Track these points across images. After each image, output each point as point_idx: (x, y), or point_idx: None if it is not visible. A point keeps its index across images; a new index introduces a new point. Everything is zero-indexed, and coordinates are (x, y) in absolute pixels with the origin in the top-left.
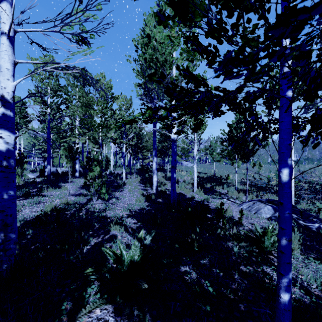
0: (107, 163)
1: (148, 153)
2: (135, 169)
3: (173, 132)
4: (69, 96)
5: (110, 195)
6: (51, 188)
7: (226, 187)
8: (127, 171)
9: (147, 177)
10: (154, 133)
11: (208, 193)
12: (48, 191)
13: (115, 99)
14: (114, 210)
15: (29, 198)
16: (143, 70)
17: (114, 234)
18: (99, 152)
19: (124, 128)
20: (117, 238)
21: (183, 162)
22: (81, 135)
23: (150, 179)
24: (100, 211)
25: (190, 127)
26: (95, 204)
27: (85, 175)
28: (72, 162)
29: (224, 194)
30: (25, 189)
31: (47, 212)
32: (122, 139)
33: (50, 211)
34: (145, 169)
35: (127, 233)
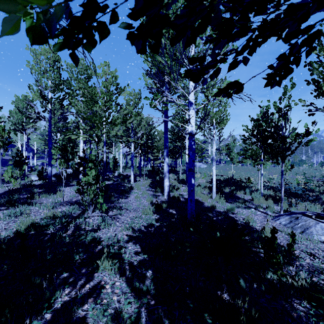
0: (115, 164)
1: (159, 154)
2: (144, 171)
3: (190, 123)
4: (72, 90)
5: (113, 203)
6: (44, 194)
7: (249, 193)
8: (137, 173)
9: (157, 179)
10: (166, 128)
11: (229, 200)
12: (40, 197)
13: (121, 91)
14: (113, 227)
15: (12, 207)
16: (152, 53)
17: (102, 278)
18: (96, 151)
19: (132, 125)
20: (105, 289)
21: (196, 163)
22: (83, 133)
23: (161, 182)
24: (93, 229)
25: (208, 121)
26: (90, 217)
27: (78, 180)
28: (66, 163)
29: (248, 202)
30: (17, 194)
31: (21, 231)
32: (128, 137)
33: (25, 229)
34: (156, 170)
35: (122, 277)
